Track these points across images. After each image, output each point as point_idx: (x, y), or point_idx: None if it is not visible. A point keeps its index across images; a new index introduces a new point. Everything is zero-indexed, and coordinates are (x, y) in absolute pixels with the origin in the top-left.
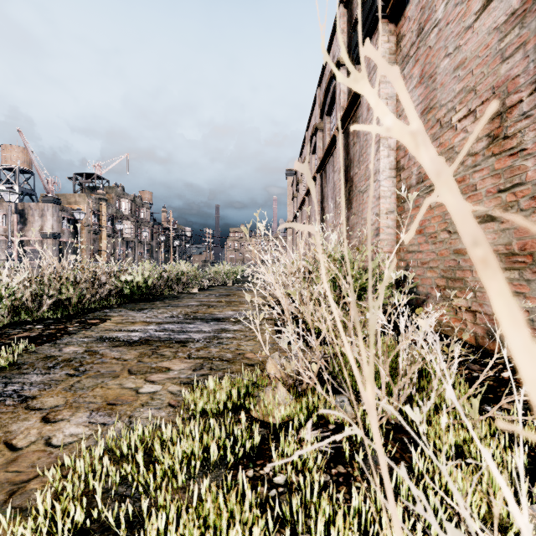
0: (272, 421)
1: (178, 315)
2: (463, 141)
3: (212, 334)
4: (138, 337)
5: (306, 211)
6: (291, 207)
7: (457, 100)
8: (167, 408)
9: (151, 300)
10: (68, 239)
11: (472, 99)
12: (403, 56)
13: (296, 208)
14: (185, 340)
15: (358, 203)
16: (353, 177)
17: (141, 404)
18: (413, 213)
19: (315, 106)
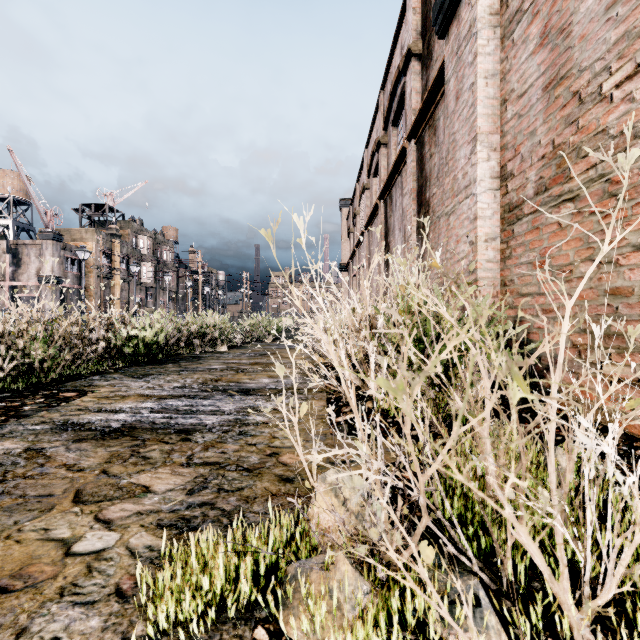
0: None
1: (193, 384)
2: (626, 116)
3: (233, 417)
4: (121, 423)
5: (366, 249)
6: (346, 245)
7: (614, 54)
8: (109, 602)
9: (162, 361)
10: (72, 285)
11: None
12: (511, 14)
13: (352, 246)
14: (191, 428)
15: (438, 234)
16: (430, 200)
17: (61, 588)
18: (529, 238)
19: (377, 116)
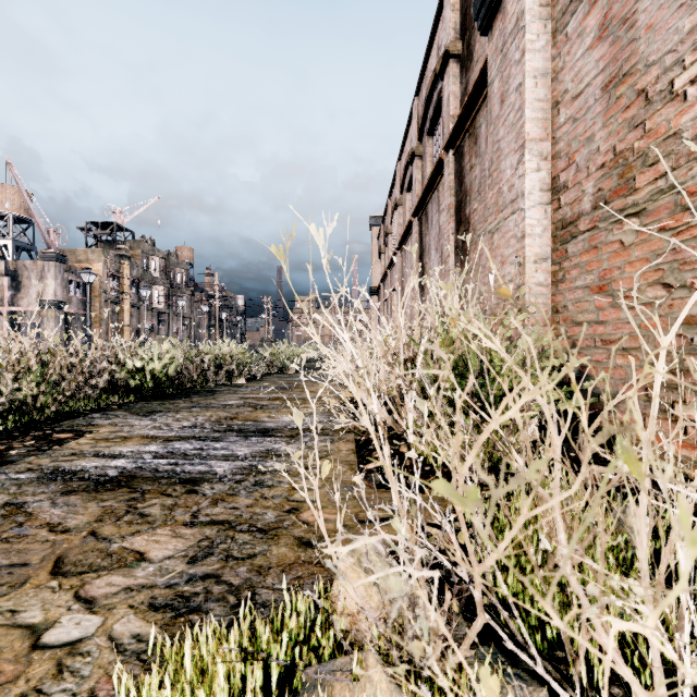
0: None
1: (204, 423)
2: None
3: (248, 463)
4: (118, 471)
5: (399, 271)
6: (376, 267)
7: (688, 44)
8: None
9: (172, 396)
10: (77, 310)
11: None
12: (564, 4)
13: (383, 268)
14: (198, 477)
15: (479, 254)
16: (470, 217)
17: (21, 696)
18: (585, 258)
19: (411, 125)
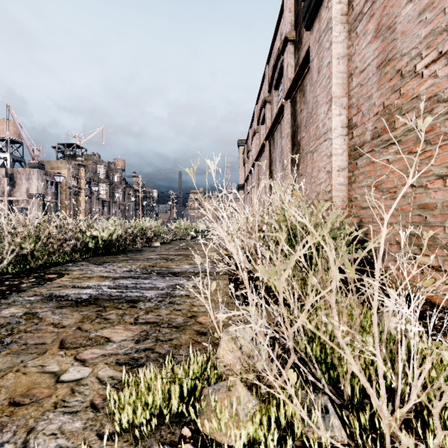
0: (227, 443)
1: (136, 269)
2: (432, 87)
3: (165, 291)
4: (88, 296)
5: (256, 174)
6: (242, 172)
7: (424, 45)
8: (87, 411)
9: (115, 253)
10: (51, 199)
11: (445, 40)
12: (355, 15)
13: (246, 172)
14: (136, 299)
15: (305, 165)
16: (300, 141)
17: (55, 403)
18: (367, 169)
19: (264, 82)
